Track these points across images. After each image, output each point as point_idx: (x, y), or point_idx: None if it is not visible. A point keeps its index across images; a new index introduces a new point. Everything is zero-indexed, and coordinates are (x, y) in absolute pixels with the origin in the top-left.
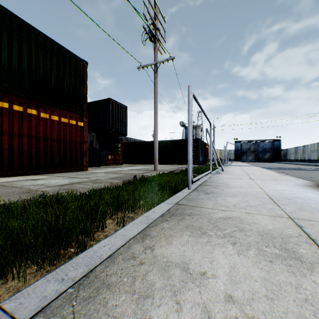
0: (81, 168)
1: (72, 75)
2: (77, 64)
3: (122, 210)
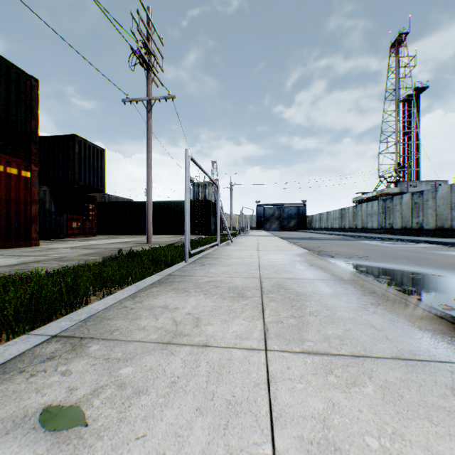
0: (28, 242)
1: (12, 97)
2: (21, 82)
3: (107, 286)
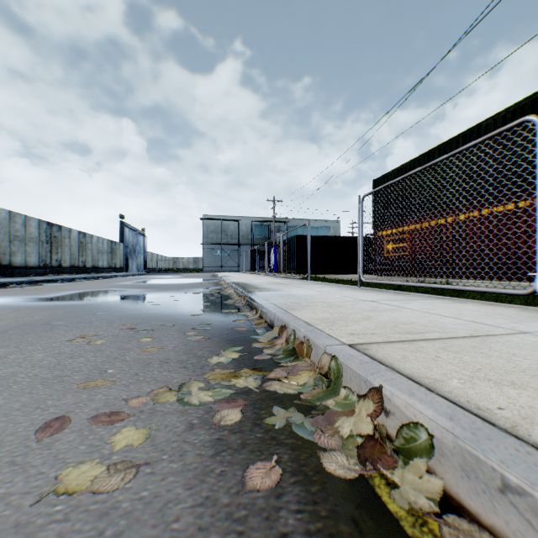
0: None
1: None
2: None
3: None
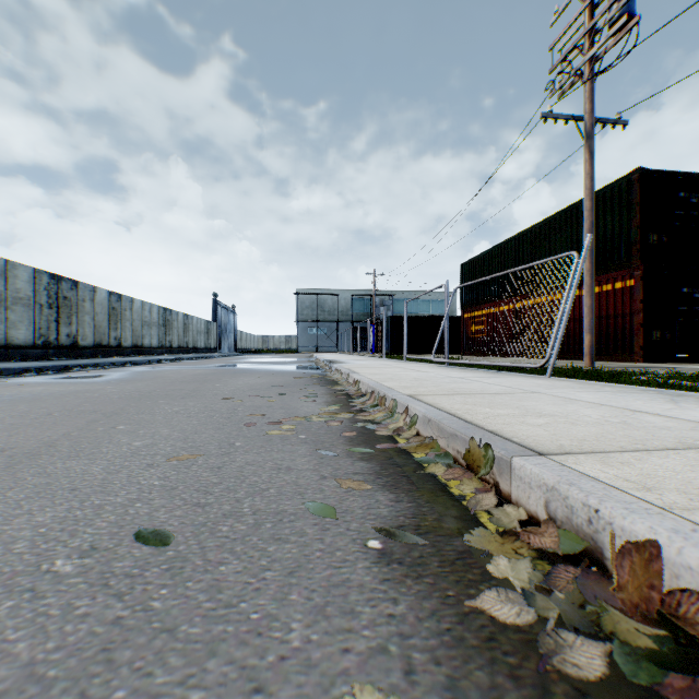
0: (631, 357)
1: (614, 214)
2: (622, 190)
3: None
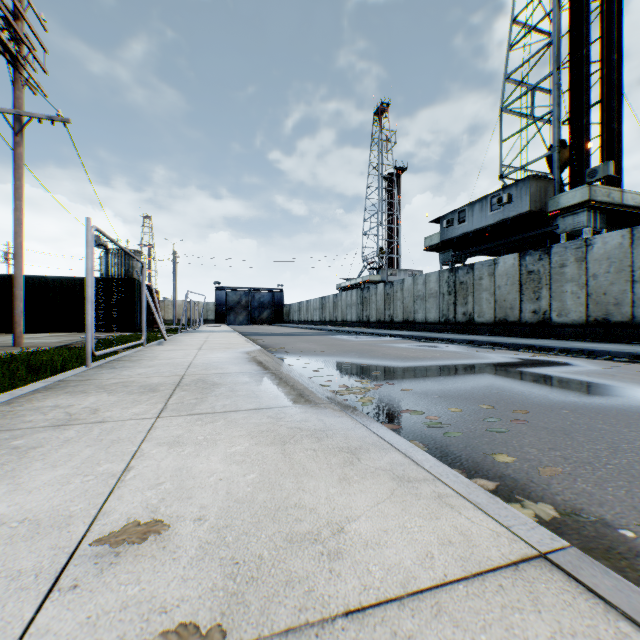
0: None
1: None
2: None
3: None
